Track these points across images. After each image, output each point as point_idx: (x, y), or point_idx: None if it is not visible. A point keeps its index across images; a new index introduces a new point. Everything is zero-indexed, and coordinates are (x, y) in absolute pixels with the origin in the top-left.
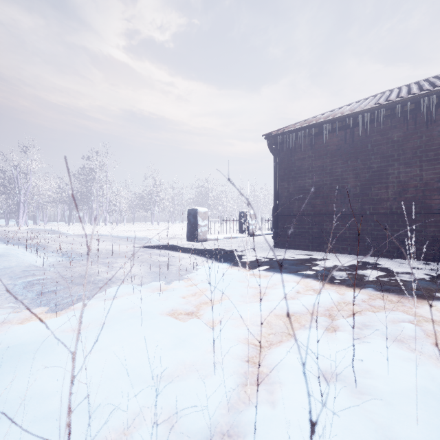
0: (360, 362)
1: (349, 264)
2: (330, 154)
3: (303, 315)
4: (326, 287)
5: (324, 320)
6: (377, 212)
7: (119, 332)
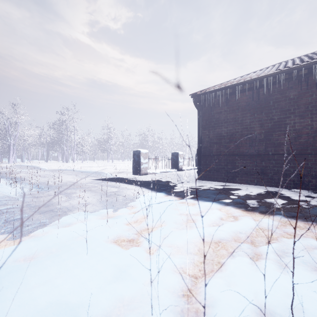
0: (291, 298)
1: (257, 193)
2: (241, 109)
3: (229, 242)
4: (243, 214)
5: (248, 248)
6: (277, 153)
7: (66, 262)
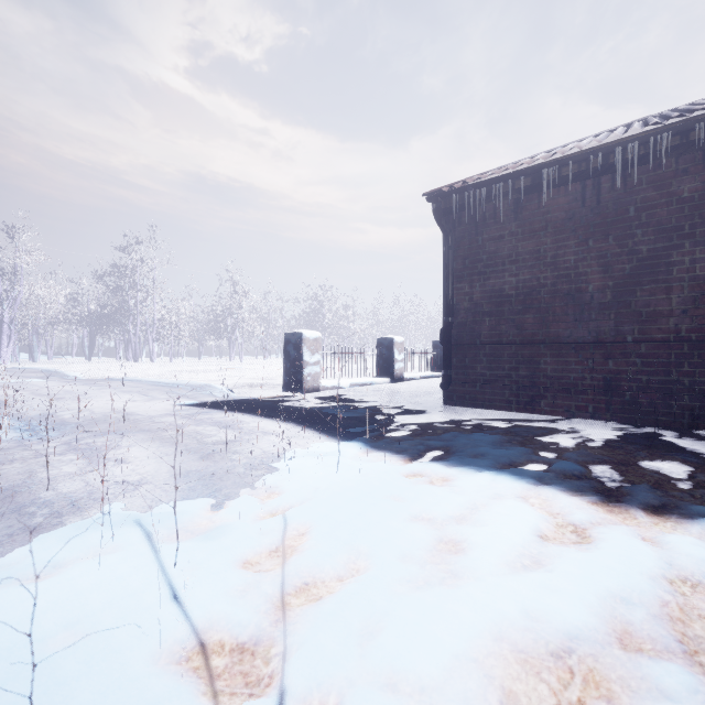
0: None
1: (606, 443)
2: (552, 228)
3: (604, 655)
4: (600, 518)
5: (690, 689)
6: (648, 338)
7: None
